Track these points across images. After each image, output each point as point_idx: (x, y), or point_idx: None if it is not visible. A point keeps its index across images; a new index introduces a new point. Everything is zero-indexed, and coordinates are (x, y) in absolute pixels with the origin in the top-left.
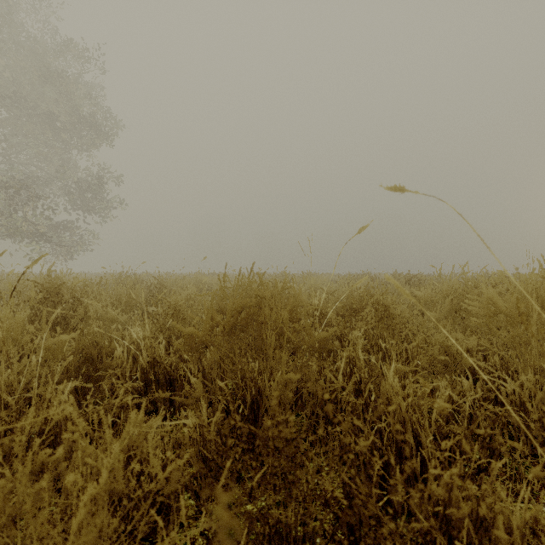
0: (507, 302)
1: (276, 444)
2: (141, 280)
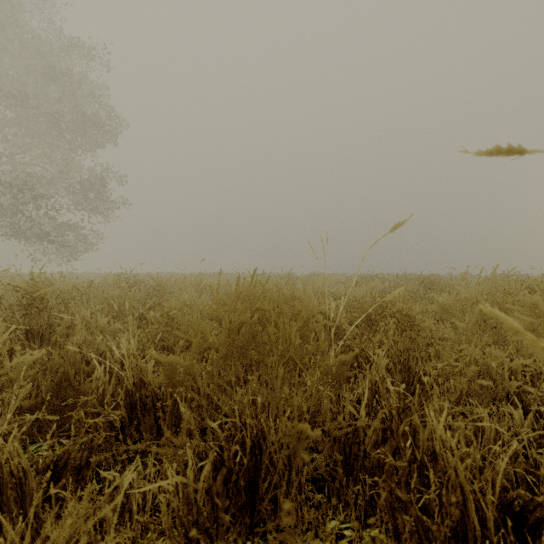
0: None
1: None
2: (140, 282)
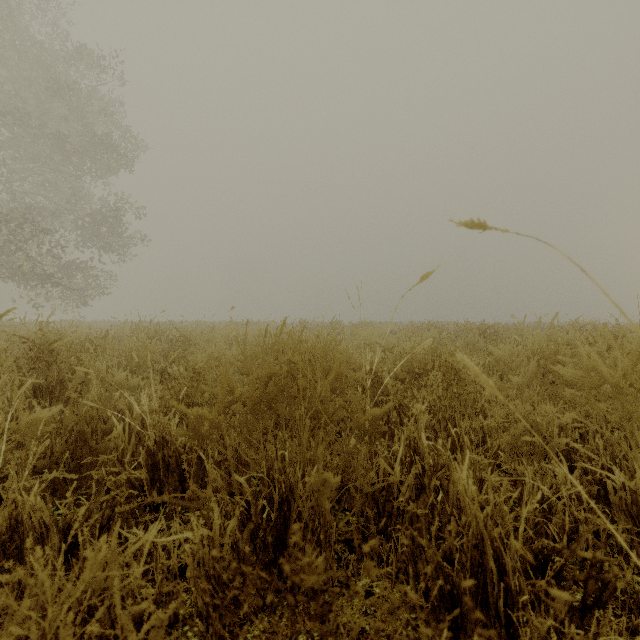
0: (611, 366)
1: (297, 598)
2: (162, 332)
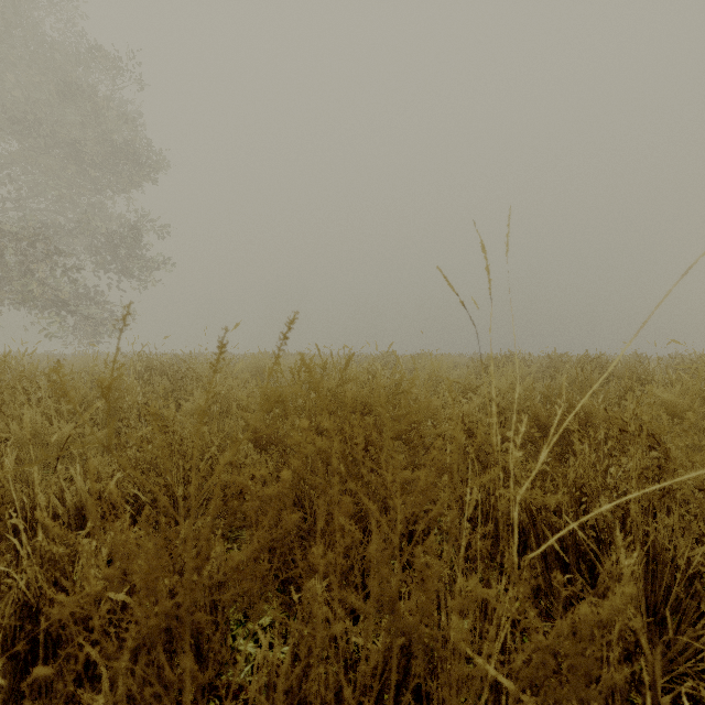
0: None
1: None
2: (169, 365)
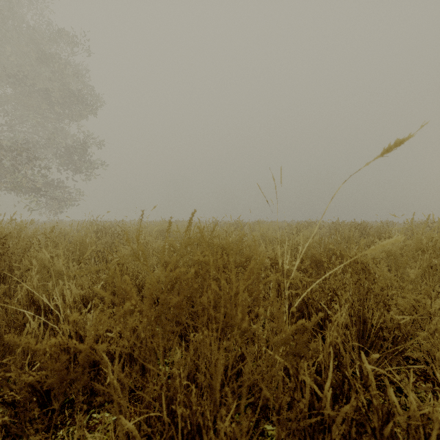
0: None
1: None
2: (109, 228)
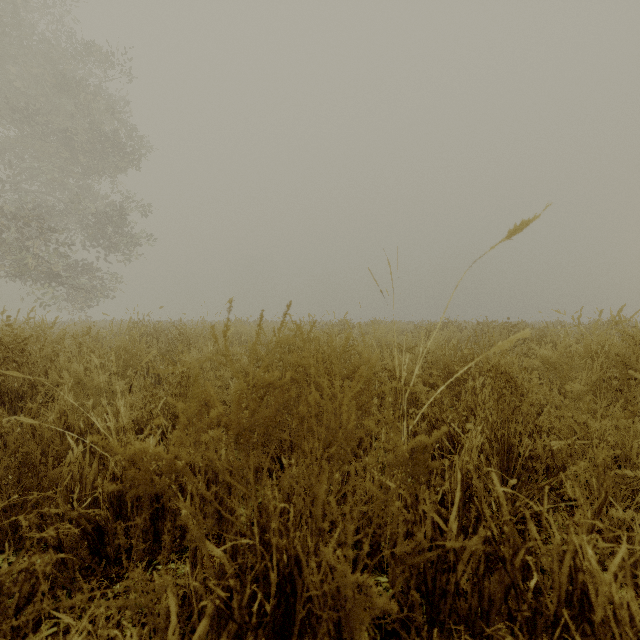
0: None
1: None
2: (161, 330)
